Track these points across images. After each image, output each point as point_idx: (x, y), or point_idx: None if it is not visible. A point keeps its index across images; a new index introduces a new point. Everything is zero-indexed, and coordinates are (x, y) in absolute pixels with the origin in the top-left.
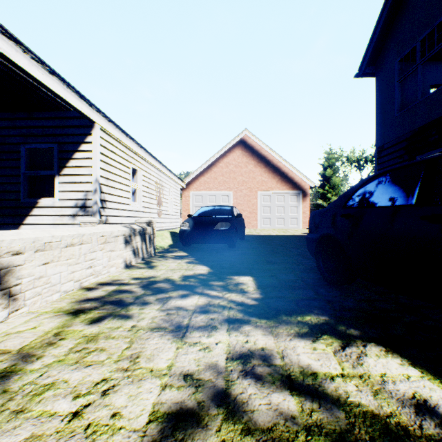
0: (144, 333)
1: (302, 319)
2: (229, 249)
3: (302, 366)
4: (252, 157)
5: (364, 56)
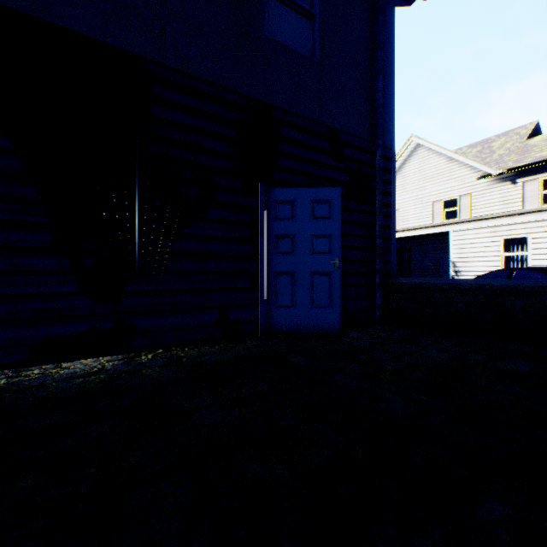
0: None
1: None
2: None
3: None
4: None
5: None
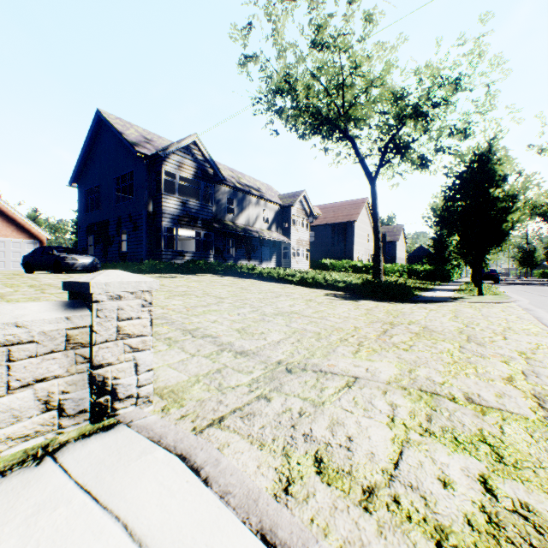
0: None
1: None
2: None
3: None
4: None
5: (71, 179)
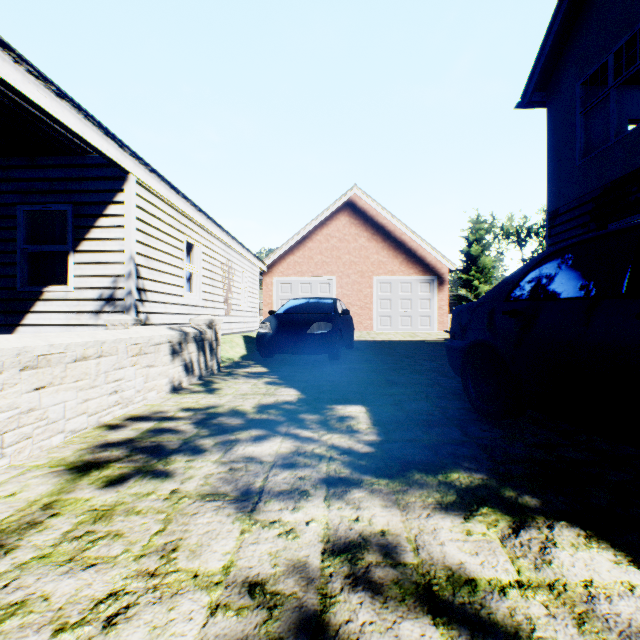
0: (190, 505)
1: (445, 478)
2: (330, 362)
3: (449, 566)
4: (364, 226)
5: (531, 76)
